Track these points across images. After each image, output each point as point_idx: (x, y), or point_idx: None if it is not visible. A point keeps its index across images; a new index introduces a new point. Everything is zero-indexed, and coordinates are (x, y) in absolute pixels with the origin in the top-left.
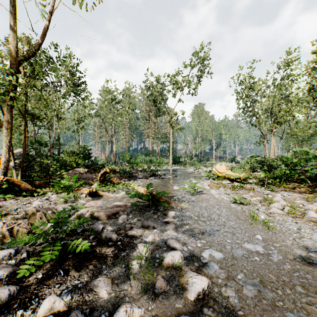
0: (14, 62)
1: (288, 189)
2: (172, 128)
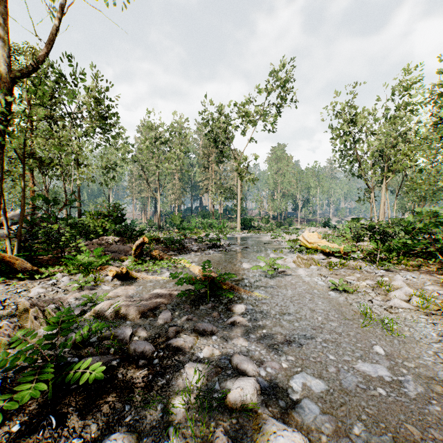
0: (5, 79)
1: (411, 269)
2: (240, 178)
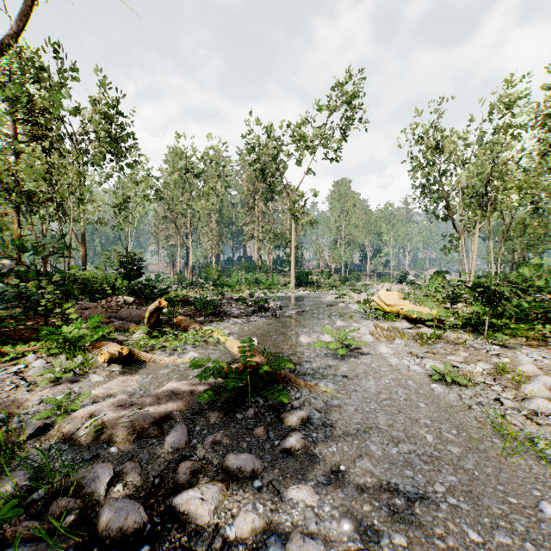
0: None
1: (534, 343)
2: (294, 221)
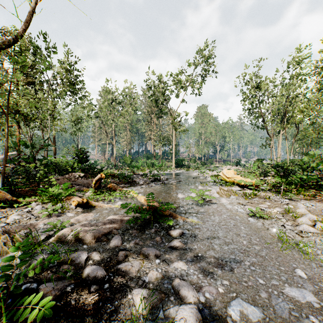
0: None
1: (308, 198)
2: (174, 129)
